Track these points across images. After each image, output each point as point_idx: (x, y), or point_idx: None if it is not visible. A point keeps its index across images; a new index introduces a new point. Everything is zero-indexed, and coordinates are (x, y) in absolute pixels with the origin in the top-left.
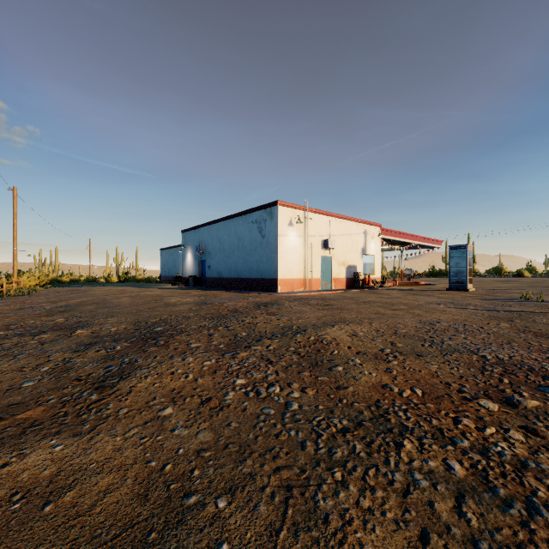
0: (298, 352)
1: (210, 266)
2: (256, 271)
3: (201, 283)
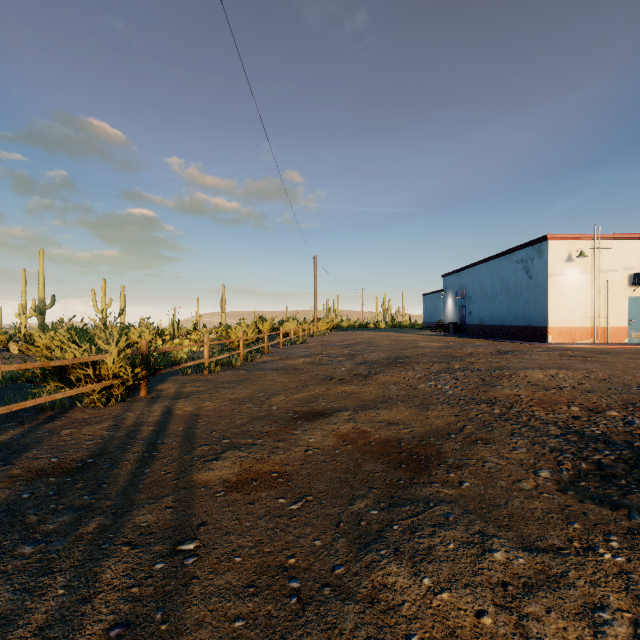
0: (484, 378)
1: (471, 312)
2: (522, 318)
3: (461, 330)
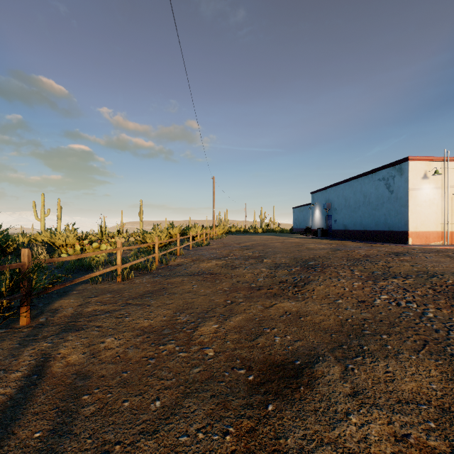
0: (433, 288)
1: (336, 220)
2: (383, 224)
3: (327, 234)
